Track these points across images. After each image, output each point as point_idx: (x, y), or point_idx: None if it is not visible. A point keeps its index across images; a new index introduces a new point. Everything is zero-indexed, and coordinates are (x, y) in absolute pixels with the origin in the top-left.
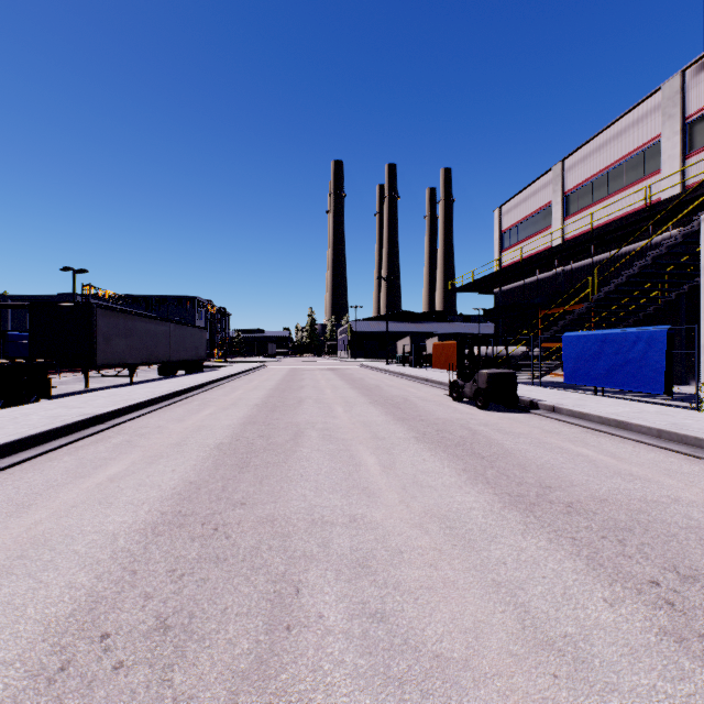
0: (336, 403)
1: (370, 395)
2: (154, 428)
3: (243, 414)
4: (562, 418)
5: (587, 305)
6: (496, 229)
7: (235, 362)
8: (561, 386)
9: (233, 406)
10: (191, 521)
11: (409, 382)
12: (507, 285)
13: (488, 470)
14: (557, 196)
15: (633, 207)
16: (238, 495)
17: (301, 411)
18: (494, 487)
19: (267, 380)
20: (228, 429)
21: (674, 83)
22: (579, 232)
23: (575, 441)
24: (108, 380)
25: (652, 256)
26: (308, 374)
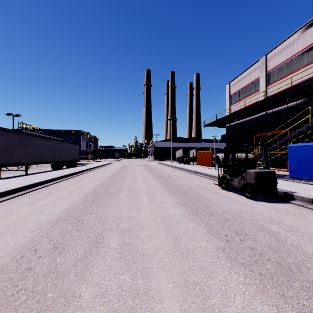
0: (142, 191)
1: (165, 184)
2: None
3: (68, 205)
4: None
5: (307, 125)
6: (227, 94)
7: (98, 161)
8: (278, 177)
9: (68, 195)
10: None
11: (186, 173)
12: (233, 122)
13: None
14: (262, 74)
15: (311, 75)
16: None
17: (115, 202)
18: None
19: (107, 172)
20: (32, 231)
21: None
22: (276, 92)
23: None
24: (20, 171)
25: None
26: (131, 168)
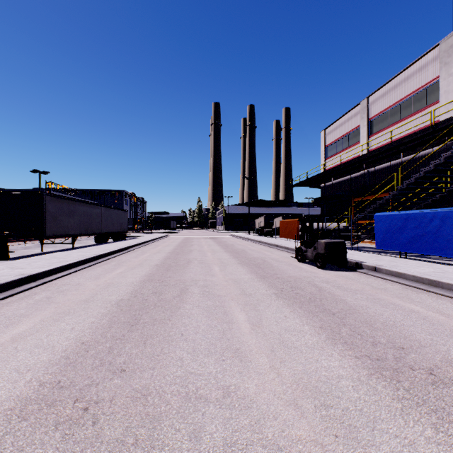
0: (214, 263)
1: (238, 257)
2: (74, 285)
3: (145, 272)
4: (383, 276)
5: (393, 193)
6: (322, 144)
7: (149, 233)
8: (371, 250)
9: (139, 266)
10: (65, 397)
11: (265, 247)
12: (329, 182)
13: (342, 327)
14: (364, 121)
15: (418, 127)
16: (120, 359)
17: (188, 270)
18: (353, 349)
19: (168, 245)
20: (130, 286)
21: (449, 40)
22: (379, 145)
23: (402, 297)
24: (59, 245)
25: (445, 157)
26: (196, 241)
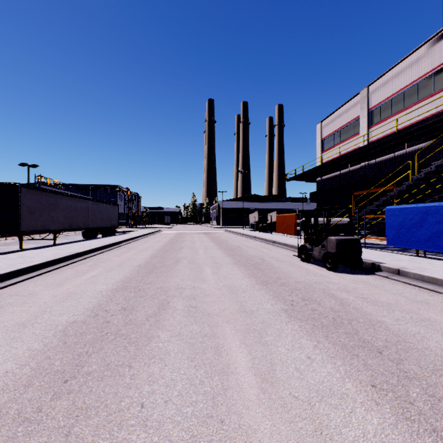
0: (205, 263)
1: (233, 255)
2: (23, 296)
3: (122, 276)
4: (413, 282)
5: (408, 183)
6: (318, 137)
7: (142, 228)
8: (378, 247)
9: (118, 267)
10: None
11: (261, 243)
12: (326, 175)
13: (408, 386)
14: (364, 111)
15: (424, 115)
16: None
17: (175, 273)
18: None
19: (158, 241)
20: (95, 298)
21: None
22: (381, 136)
23: None
24: (43, 241)
25: None
26: (188, 237)
